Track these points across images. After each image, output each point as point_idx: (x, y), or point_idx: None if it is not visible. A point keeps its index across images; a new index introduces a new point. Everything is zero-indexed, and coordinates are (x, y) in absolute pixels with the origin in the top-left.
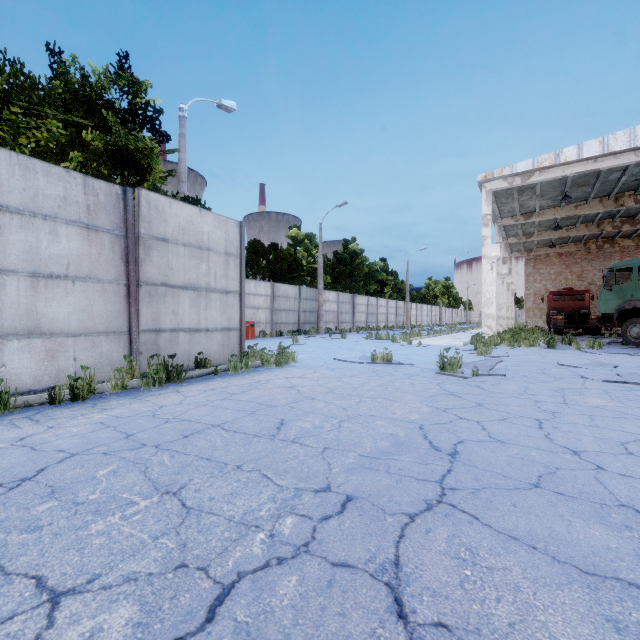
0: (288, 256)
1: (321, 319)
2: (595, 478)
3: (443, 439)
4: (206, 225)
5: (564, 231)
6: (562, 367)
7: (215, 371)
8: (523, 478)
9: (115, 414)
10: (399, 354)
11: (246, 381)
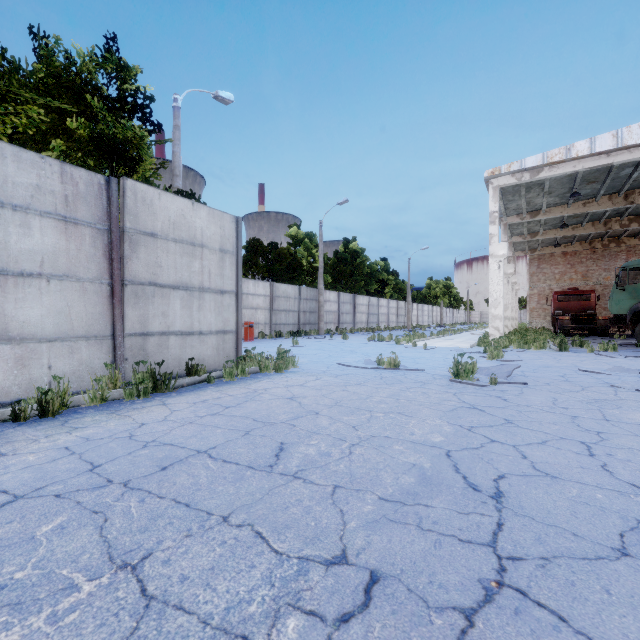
0: (288, 255)
1: (321, 320)
2: None
3: (479, 472)
4: (199, 219)
5: (570, 230)
6: (584, 373)
7: (208, 379)
8: (601, 539)
9: (85, 435)
10: (405, 357)
11: (242, 390)
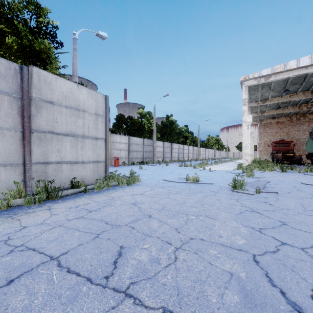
0: (137, 123)
1: (155, 156)
2: None
3: (293, 286)
4: (82, 95)
5: (281, 110)
6: (305, 185)
7: (85, 190)
8: None
9: None
10: (200, 176)
11: (104, 198)
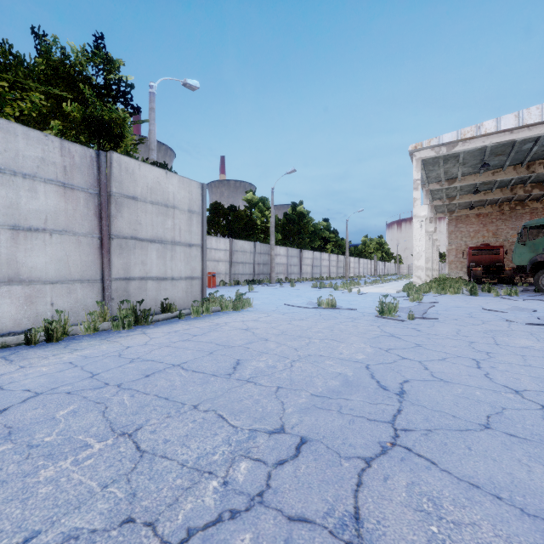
0: (245, 216)
1: (273, 270)
2: (543, 418)
3: (389, 378)
4: (172, 186)
5: (482, 195)
6: (486, 311)
7: (179, 315)
8: (472, 418)
9: (84, 354)
10: (341, 300)
11: (206, 324)
